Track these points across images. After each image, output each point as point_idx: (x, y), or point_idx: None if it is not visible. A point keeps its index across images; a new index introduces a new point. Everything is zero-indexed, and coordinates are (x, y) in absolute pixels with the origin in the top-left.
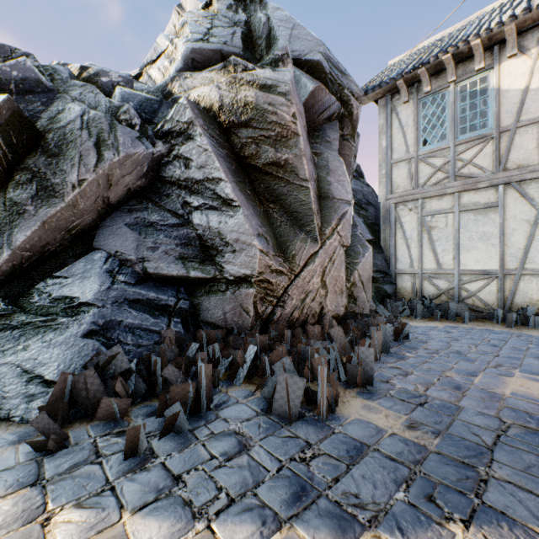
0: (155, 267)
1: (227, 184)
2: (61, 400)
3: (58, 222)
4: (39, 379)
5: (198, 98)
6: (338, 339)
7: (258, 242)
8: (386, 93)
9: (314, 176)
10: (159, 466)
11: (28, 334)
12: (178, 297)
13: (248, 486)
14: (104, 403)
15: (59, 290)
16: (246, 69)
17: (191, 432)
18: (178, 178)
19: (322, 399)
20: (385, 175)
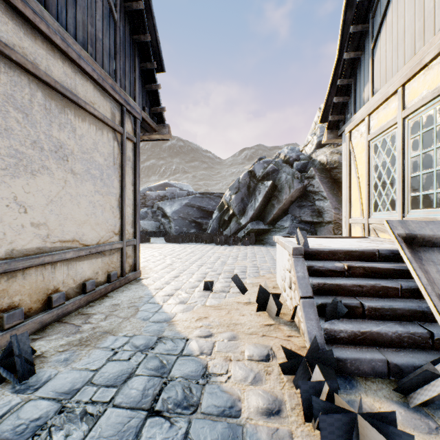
0: (303, 218)
1: (324, 193)
2: None
3: (281, 208)
4: None
5: (320, 160)
6: None
7: (333, 211)
8: None
9: None
10: None
11: (276, 232)
12: (310, 227)
13: None
14: None
15: (281, 224)
16: (337, 145)
17: None
18: (311, 191)
19: None
20: None
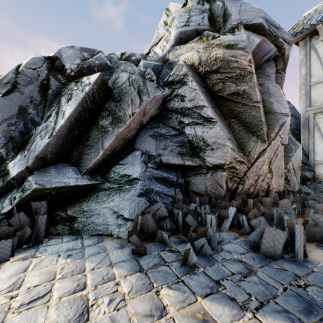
0: (166, 159)
1: (208, 108)
2: (136, 229)
3: (122, 136)
4: (121, 217)
5: (184, 60)
6: (285, 208)
7: (229, 143)
8: (306, 36)
9: (261, 99)
10: (202, 273)
11: (112, 193)
12: (178, 176)
13: (267, 296)
14: (158, 233)
15: (122, 171)
16: (214, 37)
17: (211, 256)
18: (176, 107)
19: (300, 247)
20: (304, 94)
